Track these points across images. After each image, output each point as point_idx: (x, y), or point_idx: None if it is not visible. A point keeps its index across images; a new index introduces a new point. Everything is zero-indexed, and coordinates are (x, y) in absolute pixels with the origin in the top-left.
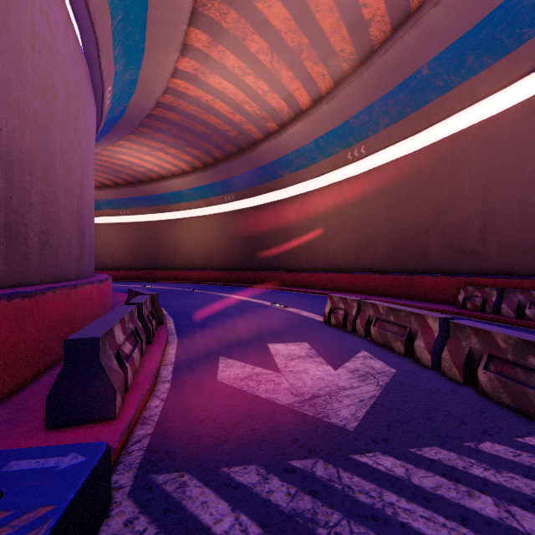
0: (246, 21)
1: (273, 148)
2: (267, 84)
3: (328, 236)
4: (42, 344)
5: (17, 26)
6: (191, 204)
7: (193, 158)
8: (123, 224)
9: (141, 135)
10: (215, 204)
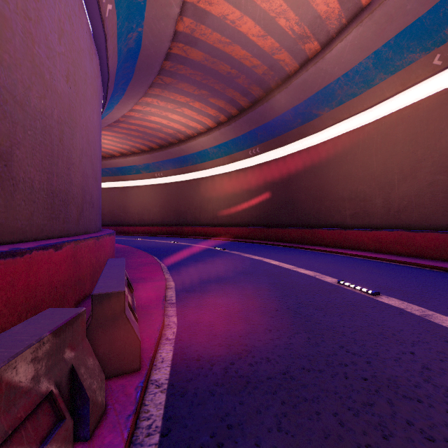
0: None
1: (311, 79)
2: None
3: (391, 182)
4: None
5: None
6: (215, 162)
7: (217, 111)
8: (157, 185)
9: (166, 87)
10: (238, 159)
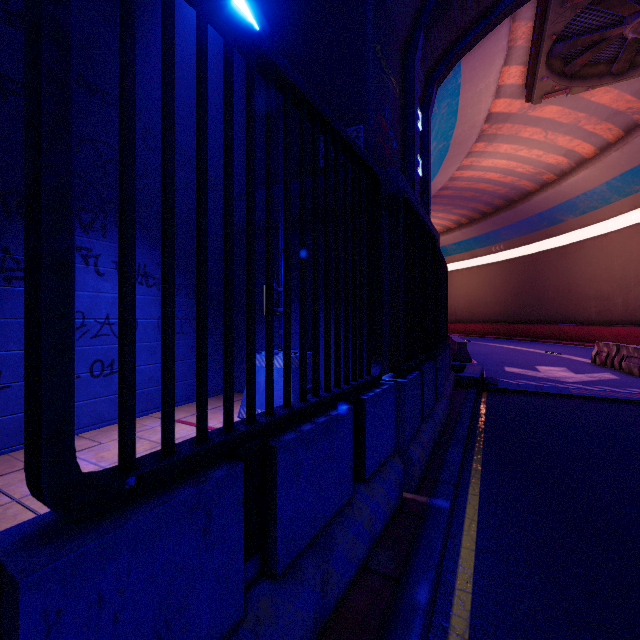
0: (519, 124)
1: (551, 196)
2: (542, 150)
3: (628, 285)
4: None
5: None
6: (453, 257)
7: (459, 216)
8: None
9: None
10: (480, 255)
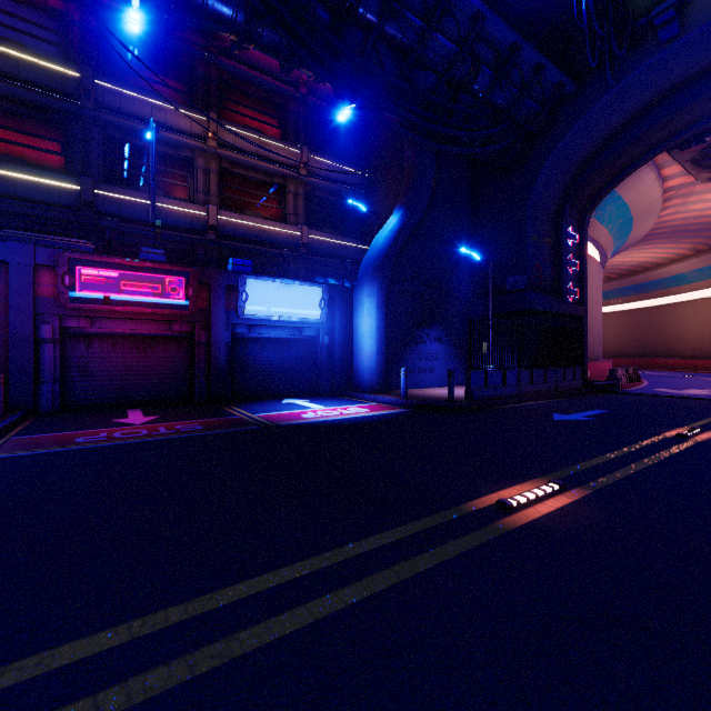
0: None
1: None
2: None
3: None
4: (597, 376)
5: (588, 289)
6: (696, 285)
7: (693, 244)
8: (614, 313)
9: (632, 246)
10: None
